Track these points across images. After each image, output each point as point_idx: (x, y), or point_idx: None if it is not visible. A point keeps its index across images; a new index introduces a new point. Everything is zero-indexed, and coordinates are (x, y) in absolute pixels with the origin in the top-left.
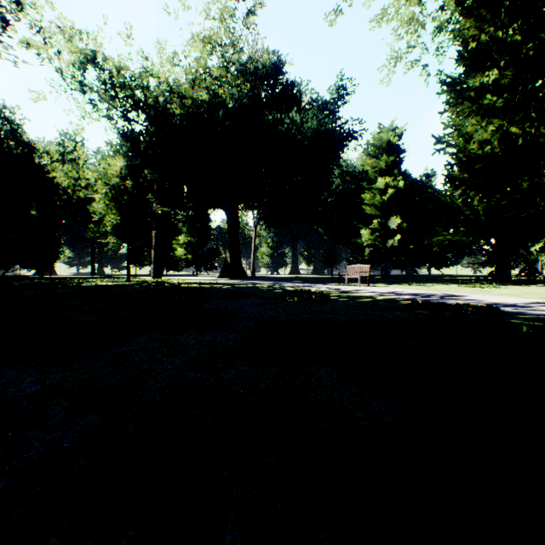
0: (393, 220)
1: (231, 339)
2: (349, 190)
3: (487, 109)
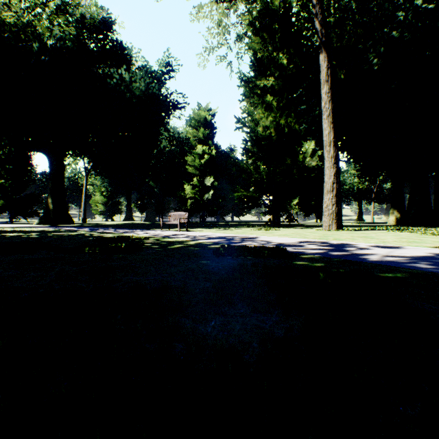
0: (209, 179)
1: None
2: (176, 152)
3: (268, 104)
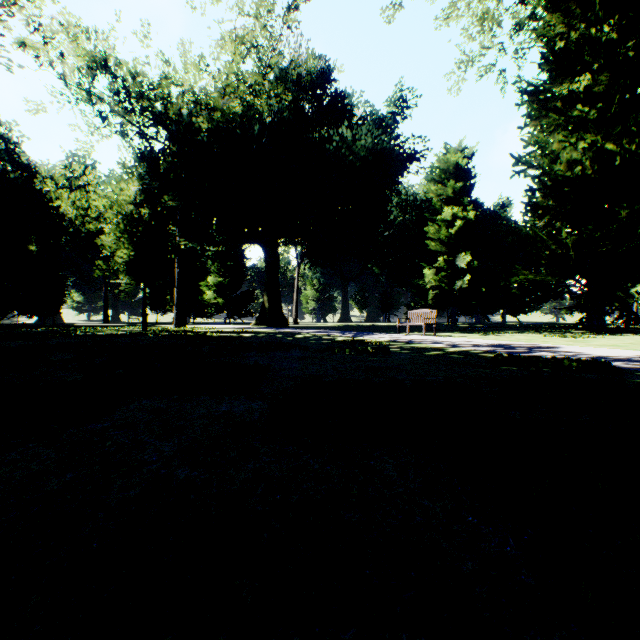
0: (462, 257)
1: (256, 408)
2: (410, 222)
3: (577, 122)
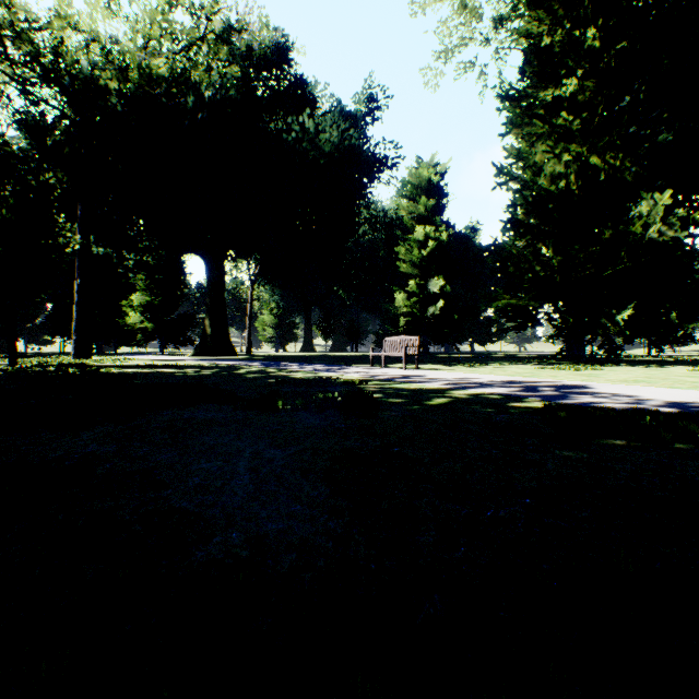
0: (435, 281)
1: None
2: (380, 240)
3: (561, 132)
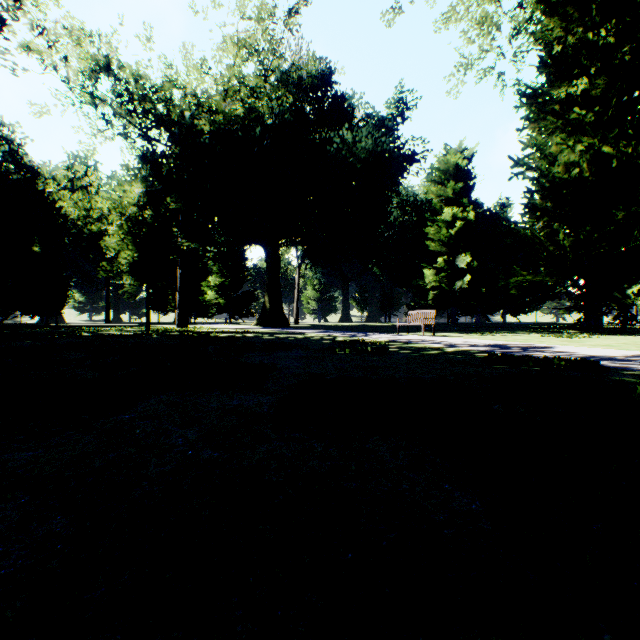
0: (462, 257)
1: (265, 402)
2: (410, 222)
3: (575, 125)
